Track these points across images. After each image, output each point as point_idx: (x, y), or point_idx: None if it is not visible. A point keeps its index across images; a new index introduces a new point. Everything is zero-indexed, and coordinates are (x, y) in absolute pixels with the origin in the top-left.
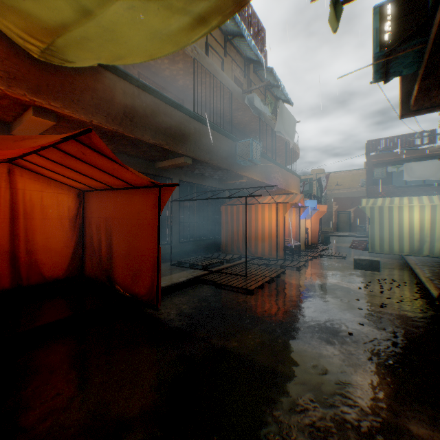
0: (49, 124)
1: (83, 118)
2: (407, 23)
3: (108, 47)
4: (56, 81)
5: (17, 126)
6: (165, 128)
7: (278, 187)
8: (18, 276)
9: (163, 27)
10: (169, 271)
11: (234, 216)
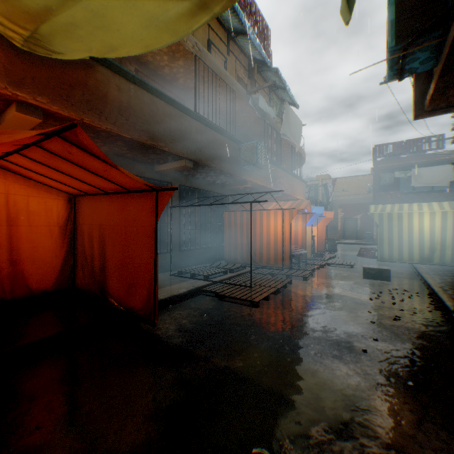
0: (35, 122)
1: (73, 116)
2: (425, 15)
3: (99, 36)
4: (42, 74)
5: None
6: (164, 128)
7: (283, 193)
8: (1, 288)
9: (159, 13)
10: (168, 282)
11: (238, 223)
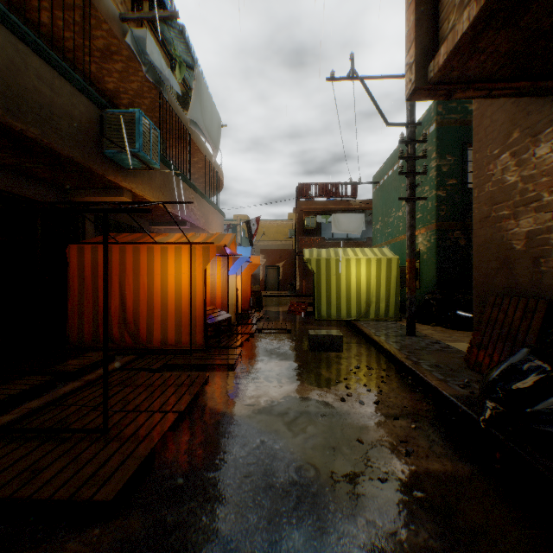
0: None
1: None
2: None
3: None
4: None
5: None
6: None
7: (193, 223)
8: None
9: None
10: None
11: (101, 267)
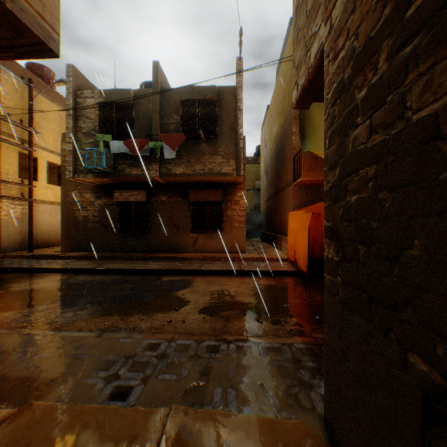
0: None
1: None
2: None
3: None
4: None
5: (321, 187)
6: None
7: None
8: (321, 253)
9: None
10: None
11: None
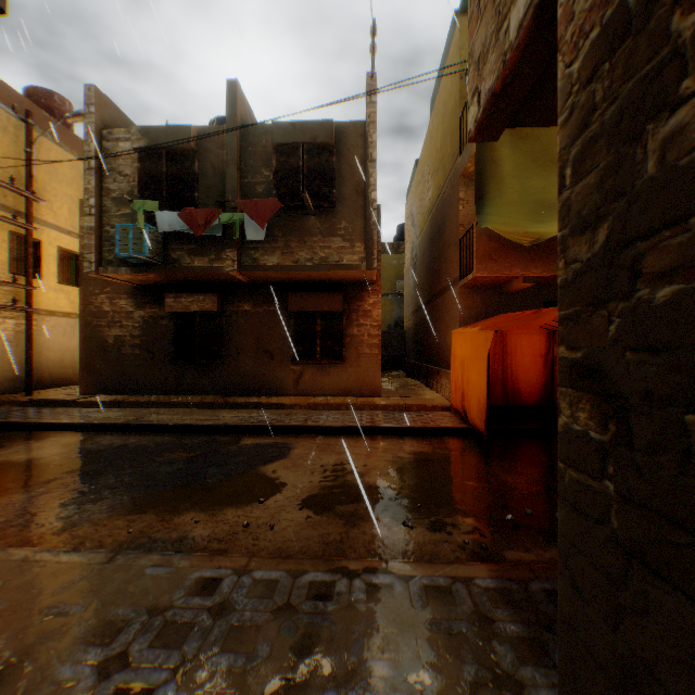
0: (530, 285)
1: (555, 274)
2: None
3: None
4: (536, 254)
5: (505, 288)
6: None
7: None
8: (506, 397)
9: None
10: None
11: None
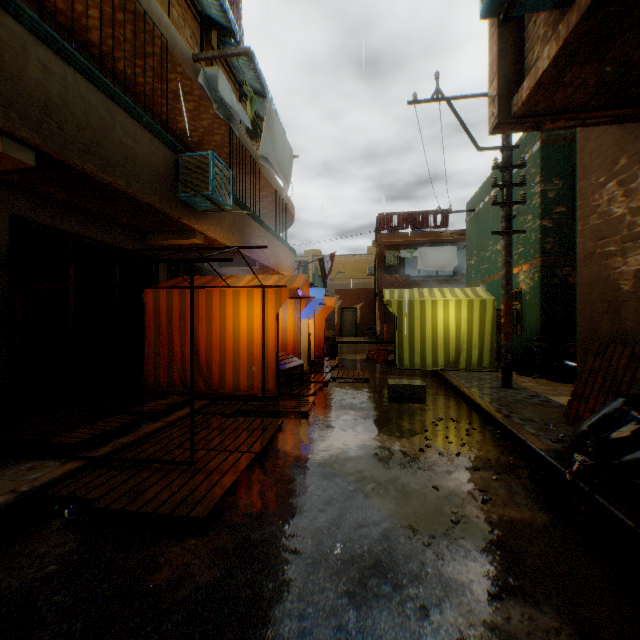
0: None
1: None
2: None
3: None
4: None
5: None
6: None
7: (262, 263)
8: None
9: None
10: None
11: (175, 311)
